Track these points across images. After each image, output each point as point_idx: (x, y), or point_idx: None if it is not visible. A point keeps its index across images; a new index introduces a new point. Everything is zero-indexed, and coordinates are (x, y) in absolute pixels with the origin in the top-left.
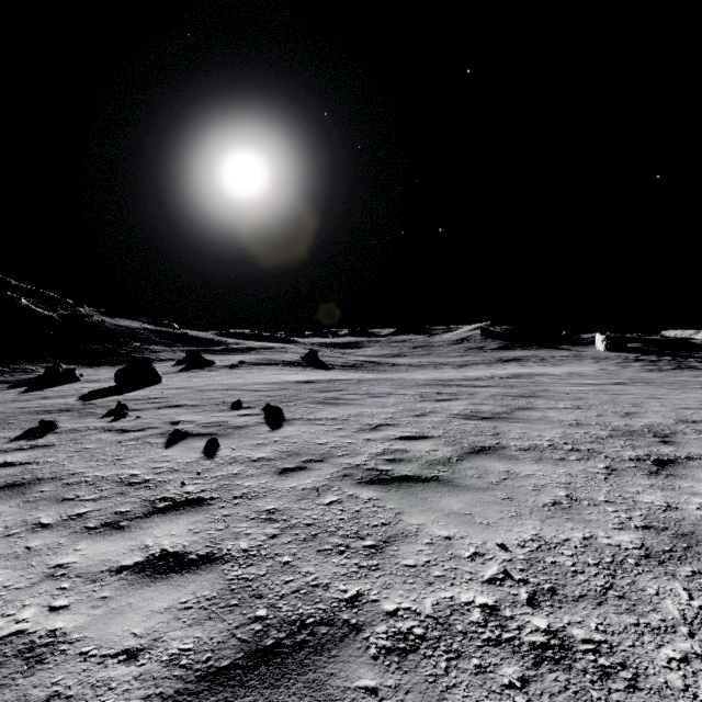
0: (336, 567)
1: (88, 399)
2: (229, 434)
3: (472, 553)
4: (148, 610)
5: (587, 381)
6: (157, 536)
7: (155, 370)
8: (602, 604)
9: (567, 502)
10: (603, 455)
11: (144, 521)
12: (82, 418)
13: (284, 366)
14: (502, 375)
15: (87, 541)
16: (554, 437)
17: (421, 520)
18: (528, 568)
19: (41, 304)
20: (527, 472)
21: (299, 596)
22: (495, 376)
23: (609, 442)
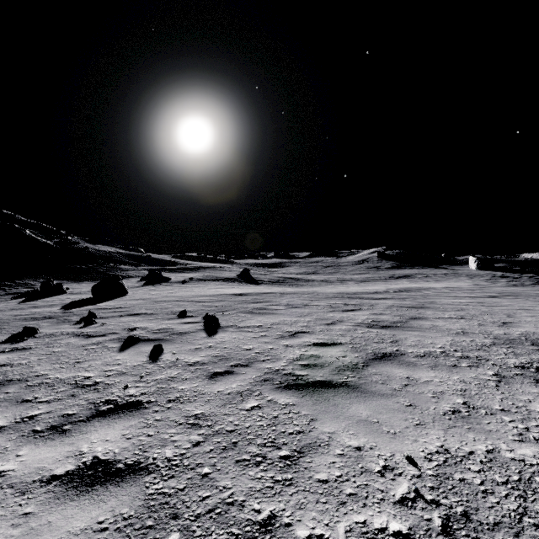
0: (252, 481)
1: (68, 308)
2: (173, 340)
3: (382, 467)
4: (65, 531)
5: (465, 294)
6: (93, 442)
7: (122, 285)
8: (520, 535)
9: (466, 411)
10: (491, 363)
11: (85, 425)
12: (59, 324)
13: (224, 282)
14: (396, 289)
15: (30, 446)
16: (445, 344)
17: (333, 428)
18: (438, 486)
19: (40, 234)
20: (425, 378)
21: (214, 516)
22: (390, 290)
23: (493, 350)
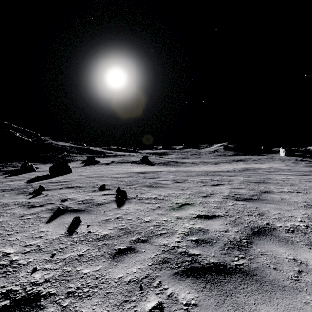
0: None
1: (30, 182)
2: (91, 211)
3: None
4: None
5: (286, 172)
6: None
7: (68, 166)
8: None
9: None
10: None
11: None
12: (17, 195)
13: (132, 164)
14: (239, 169)
15: None
16: (303, 217)
17: None
18: None
19: (25, 135)
20: (311, 261)
21: None
22: (236, 169)
23: None
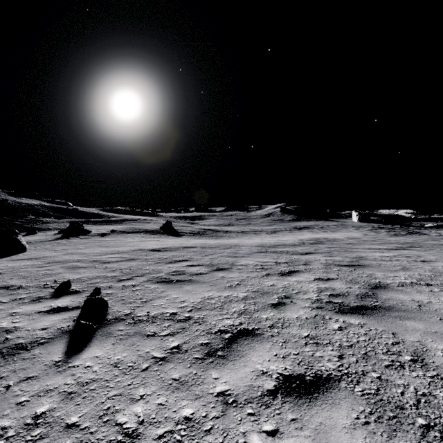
0: None
1: None
2: None
3: None
4: None
5: (375, 245)
6: None
7: (18, 240)
8: None
9: None
10: None
11: None
12: None
13: (146, 234)
14: (308, 240)
15: None
16: None
17: None
18: None
19: None
20: None
21: None
22: (305, 242)
23: None
